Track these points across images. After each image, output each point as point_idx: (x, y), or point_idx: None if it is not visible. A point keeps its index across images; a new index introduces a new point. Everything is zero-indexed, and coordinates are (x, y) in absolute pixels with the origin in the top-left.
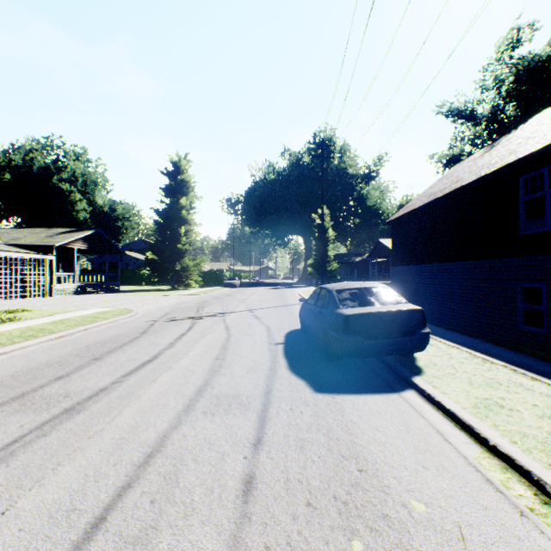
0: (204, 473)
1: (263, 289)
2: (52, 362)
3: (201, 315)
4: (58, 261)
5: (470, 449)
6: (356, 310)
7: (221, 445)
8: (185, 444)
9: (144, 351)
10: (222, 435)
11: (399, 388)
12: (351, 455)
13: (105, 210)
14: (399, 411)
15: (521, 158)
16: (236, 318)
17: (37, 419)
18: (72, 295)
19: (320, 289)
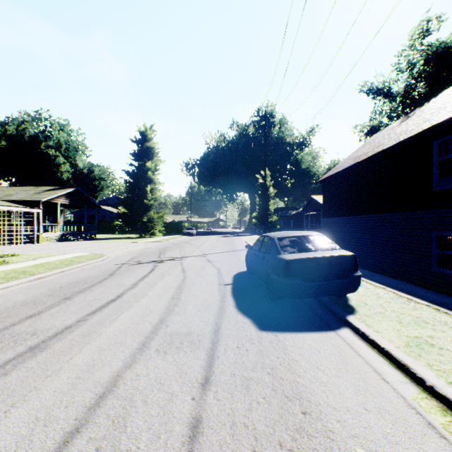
0: (152, 417)
1: (216, 237)
2: (27, 302)
3: (162, 259)
4: (45, 214)
5: (408, 389)
6: (296, 255)
7: (171, 385)
8: (137, 384)
9: (109, 291)
10: (172, 374)
11: (335, 326)
12: (295, 396)
13: (84, 172)
14: (337, 349)
15: (435, 125)
16: (191, 262)
17: (2, 358)
18: (56, 242)
19: (263, 237)
